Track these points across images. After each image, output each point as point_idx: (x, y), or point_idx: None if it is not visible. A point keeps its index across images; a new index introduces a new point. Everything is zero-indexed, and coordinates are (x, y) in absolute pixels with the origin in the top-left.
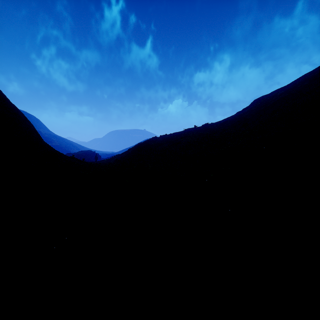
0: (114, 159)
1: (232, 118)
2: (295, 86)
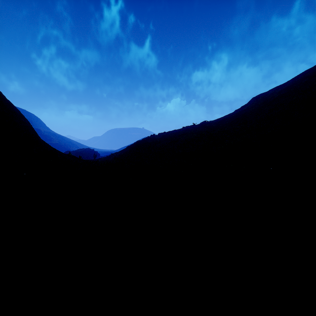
0: (112, 157)
1: (231, 116)
2: (295, 83)
